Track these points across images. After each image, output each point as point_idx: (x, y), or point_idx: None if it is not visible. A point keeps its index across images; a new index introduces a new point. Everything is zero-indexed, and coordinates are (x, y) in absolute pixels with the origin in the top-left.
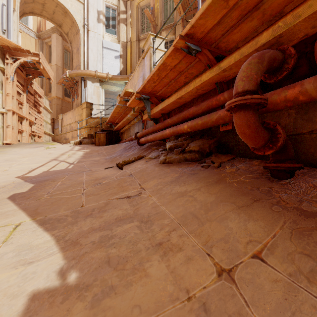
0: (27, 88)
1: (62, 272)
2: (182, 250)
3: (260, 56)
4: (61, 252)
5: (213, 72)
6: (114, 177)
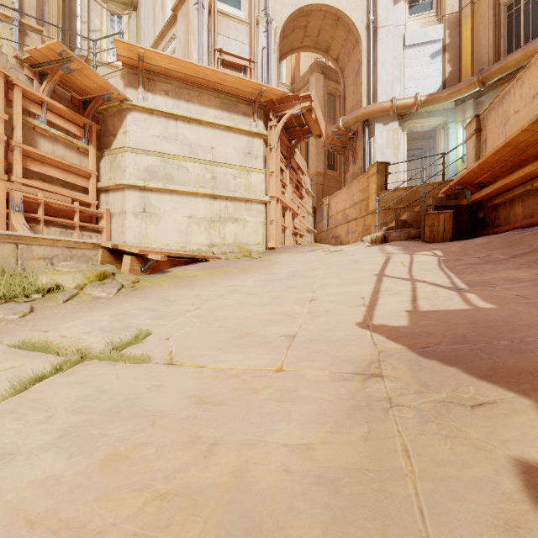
0: (290, 161)
1: None
2: None
3: None
4: None
5: None
6: None
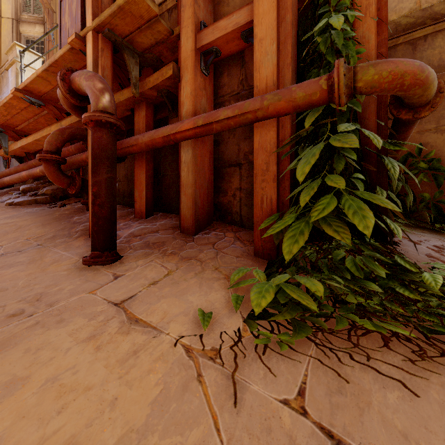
0: None
1: None
2: None
3: (62, 130)
4: None
5: (58, 126)
6: None
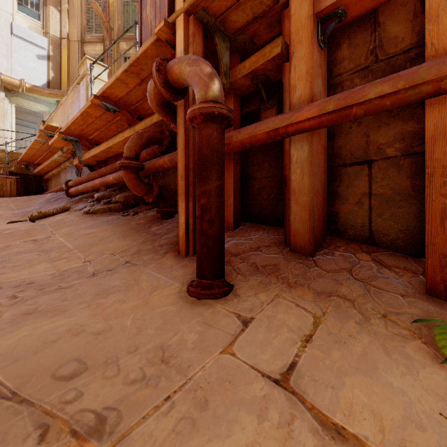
0: None
1: None
2: (67, 259)
3: (140, 134)
4: None
5: (131, 132)
6: (21, 228)
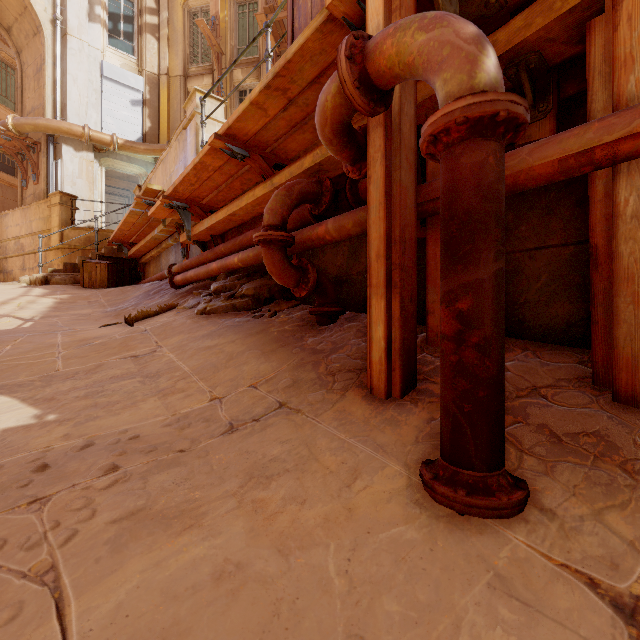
0: None
1: (36, 416)
2: (185, 392)
3: (289, 188)
4: (32, 406)
5: (266, 188)
6: (116, 335)
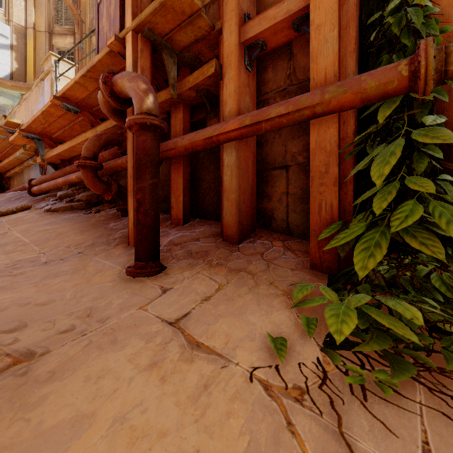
0: None
1: None
2: (22, 251)
3: (99, 136)
4: None
5: (93, 132)
6: None
